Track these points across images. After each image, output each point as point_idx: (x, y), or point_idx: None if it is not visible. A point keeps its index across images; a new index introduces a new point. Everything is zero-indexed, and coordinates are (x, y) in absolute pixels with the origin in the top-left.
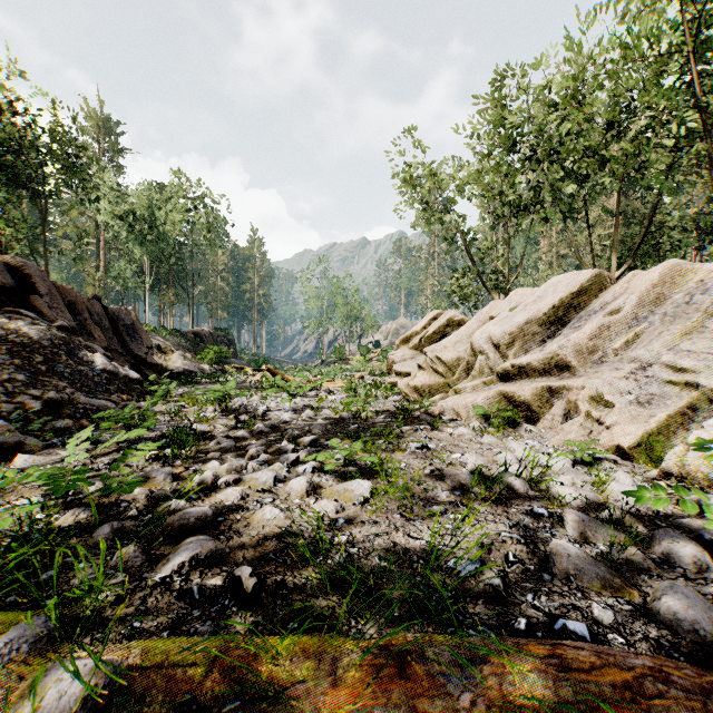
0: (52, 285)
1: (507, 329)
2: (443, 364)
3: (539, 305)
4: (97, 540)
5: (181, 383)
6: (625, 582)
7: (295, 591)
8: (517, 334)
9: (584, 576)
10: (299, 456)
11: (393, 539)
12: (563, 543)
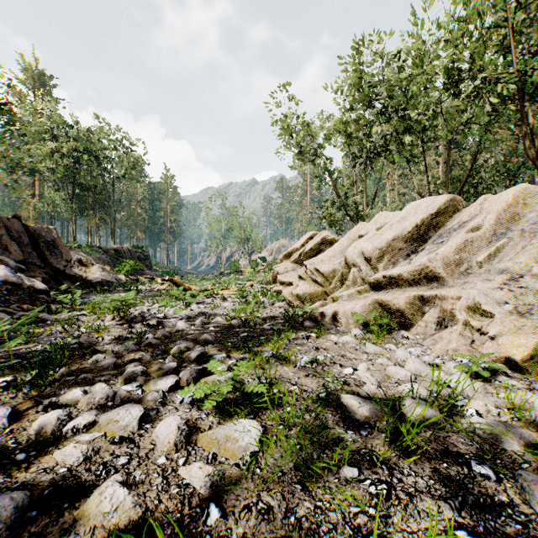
0: None
1: (377, 244)
2: (321, 275)
3: (404, 224)
4: None
5: (96, 292)
6: None
7: None
8: (386, 249)
9: None
10: (179, 379)
11: None
12: None
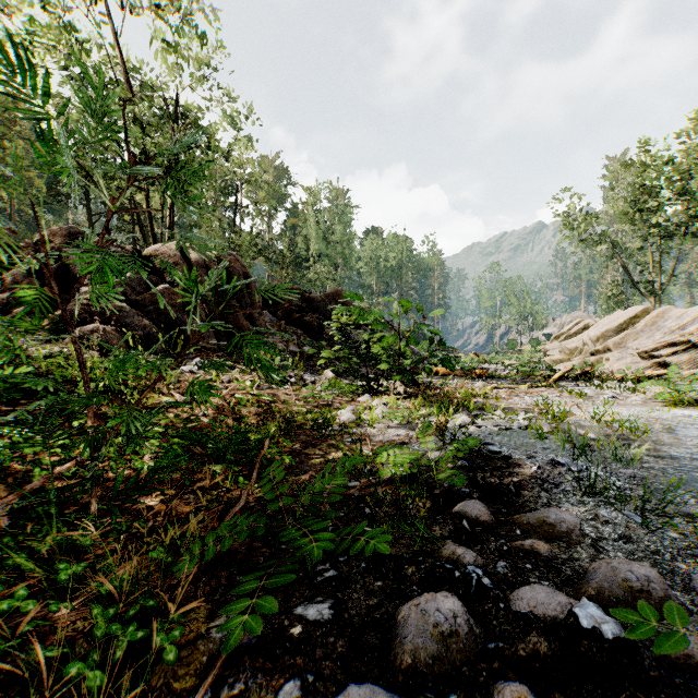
0: None
1: (596, 334)
2: (568, 350)
3: (614, 323)
4: None
5: None
6: None
7: None
8: (601, 336)
9: None
10: (504, 370)
11: None
12: None
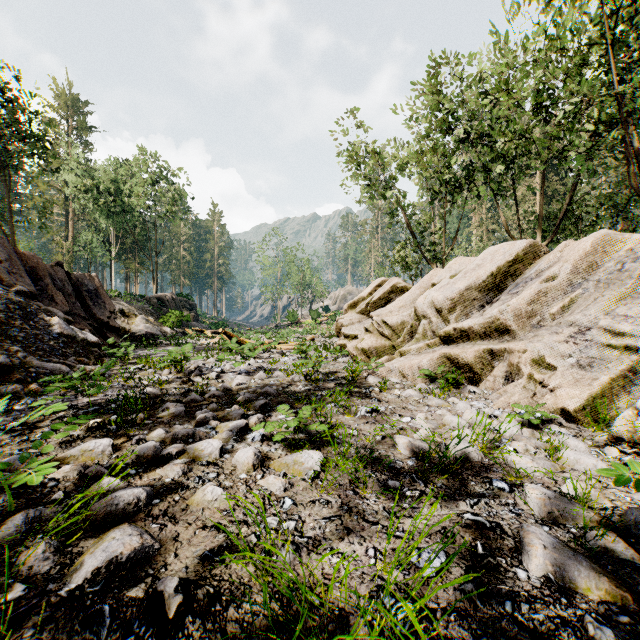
0: (13, 251)
1: (449, 294)
2: (389, 328)
3: (478, 273)
4: (6, 535)
5: (142, 345)
6: (612, 580)
7: (231, 604)
8: (458, 300)
9: (565, 574)
10: (248, 422)
11: (347, 524)
12: (535, 529)
